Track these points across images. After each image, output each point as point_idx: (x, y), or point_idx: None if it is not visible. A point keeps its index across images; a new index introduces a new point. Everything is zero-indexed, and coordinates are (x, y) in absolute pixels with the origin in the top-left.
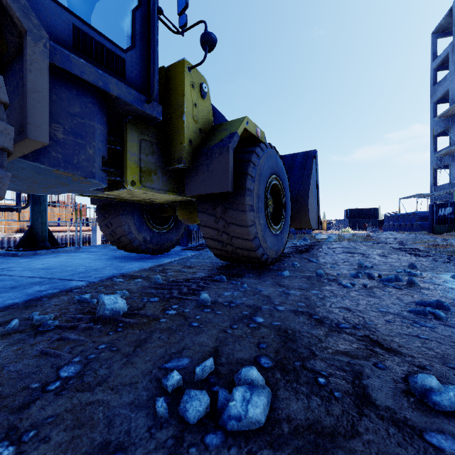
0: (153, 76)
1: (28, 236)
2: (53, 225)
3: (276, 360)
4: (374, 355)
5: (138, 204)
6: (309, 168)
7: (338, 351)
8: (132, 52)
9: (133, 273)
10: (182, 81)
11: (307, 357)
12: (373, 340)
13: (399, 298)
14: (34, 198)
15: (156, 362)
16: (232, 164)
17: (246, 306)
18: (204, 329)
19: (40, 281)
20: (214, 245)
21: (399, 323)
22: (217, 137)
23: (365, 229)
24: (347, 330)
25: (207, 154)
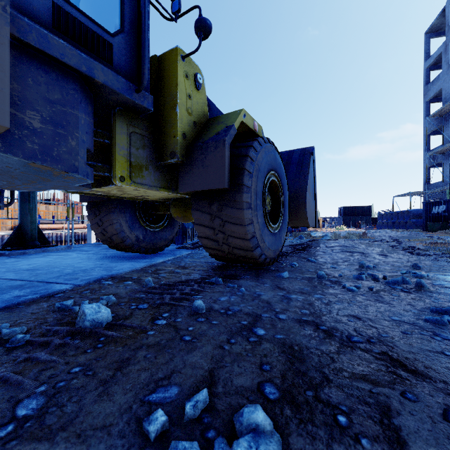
0: (144, 63)
1: (16, 234)
2: (48, 222)
3: (283, 388)
4: (398, 380)
5: (131, 201)
6: (306, 165)
7: (355, 375)
8: (120, 36)
9: (123, 274)
10: (175, 70)
11: (320, 383)
12: (393, 359)
13: (410, 303)
14: (23, 195)
15: (138, 393)
16: (229, 159)
17: (244, 313)
18: (197, 344)
19: (21, 285)
20: (209, 245)
21: (418, 335)
22: (213, 130)
23: (359, 226)
24: (361, 346)
25: (201, 148)
